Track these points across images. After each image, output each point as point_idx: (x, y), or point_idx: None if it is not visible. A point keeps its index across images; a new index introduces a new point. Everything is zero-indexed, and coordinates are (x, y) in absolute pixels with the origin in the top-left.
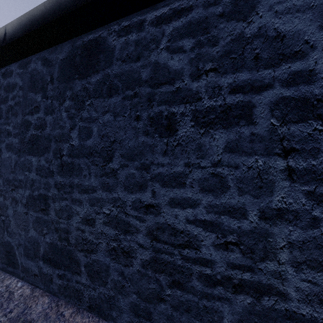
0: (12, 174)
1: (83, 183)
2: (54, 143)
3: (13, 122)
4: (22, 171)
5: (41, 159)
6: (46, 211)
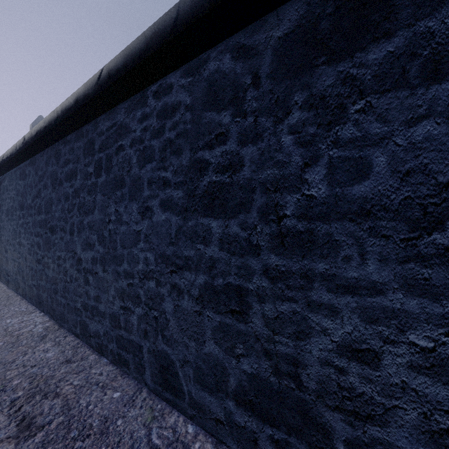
0: (172, 248)
1: (340, 274)
2: (262, 194)
3: (174, 164)
4: (191, 243)
5: (231, 223)
6: (243, 315)
